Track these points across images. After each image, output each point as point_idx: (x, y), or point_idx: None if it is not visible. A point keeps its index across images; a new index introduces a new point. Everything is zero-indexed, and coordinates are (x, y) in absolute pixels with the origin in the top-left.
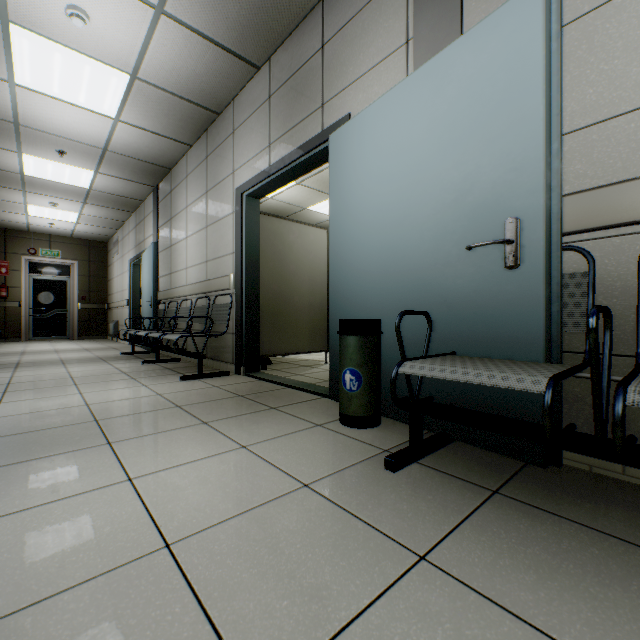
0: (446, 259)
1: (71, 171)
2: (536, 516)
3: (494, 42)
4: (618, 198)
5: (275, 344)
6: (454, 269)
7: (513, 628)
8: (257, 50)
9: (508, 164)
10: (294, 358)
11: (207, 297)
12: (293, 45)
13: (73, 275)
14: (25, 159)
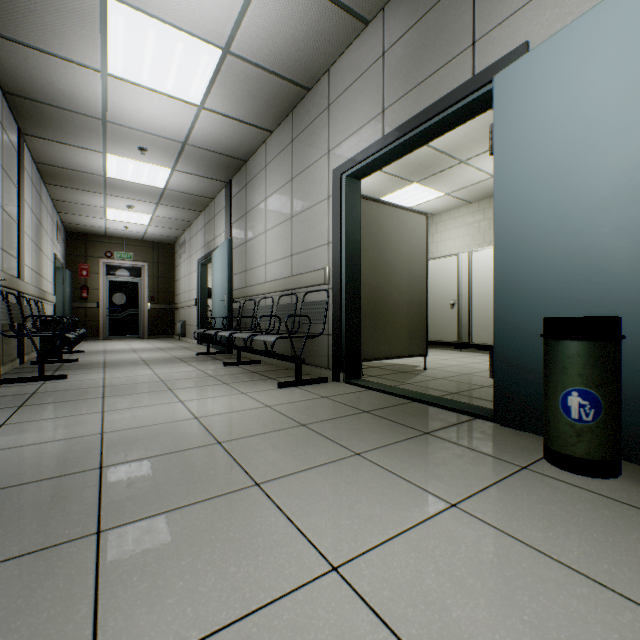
0: None
1: (149, 170)
2: None
3: None
4: None
5: (373, 347)
6: None
7: None
8: None
9: None
10: (380, 362)
11: (294, 294)
12: None
13: (143, 276)
14: (109, 160)
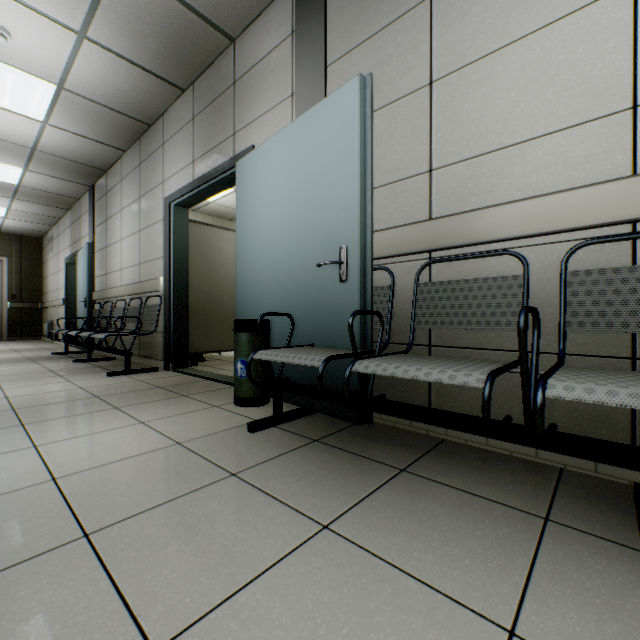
0: (309, 273)
1: None
2: (330, 451)
3: (334, 114)
4: (406, 235)
5: (205, 342)
6: (313, 281)
7: (262, 499)
8: (180, 76)
9: (342, 206)
10: (230, 356)
11: (140, 298)
12: (212, 76)
13: (1, 272)
14: None
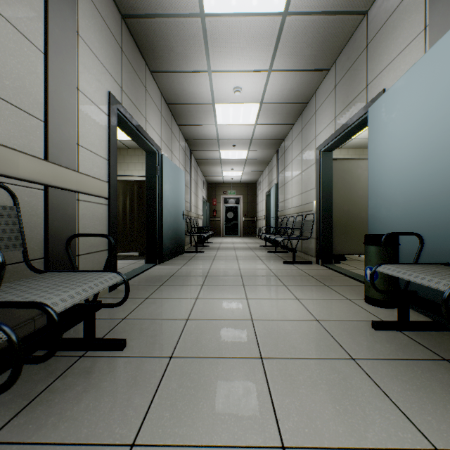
0: (442, 193)
1: (238, 153)
2: None
3: None
4: None
5: (345, 246)
6: (448, 201)
7: (373, 389)
8: (325, 62)
9: None
10: None
11: (301, 215)
12: (348, 50)
13: (240, 203)
14: (221, 152)
